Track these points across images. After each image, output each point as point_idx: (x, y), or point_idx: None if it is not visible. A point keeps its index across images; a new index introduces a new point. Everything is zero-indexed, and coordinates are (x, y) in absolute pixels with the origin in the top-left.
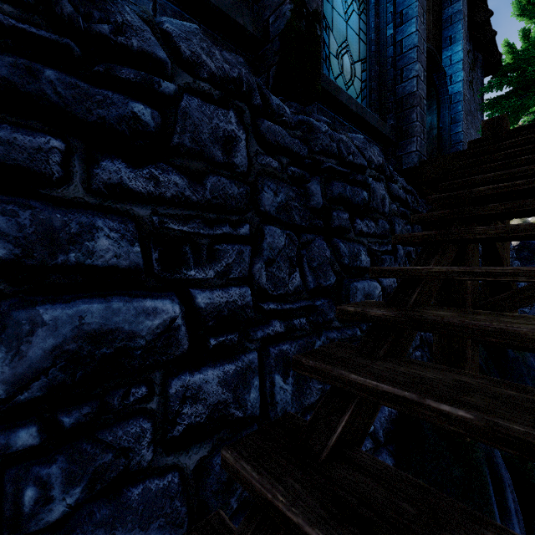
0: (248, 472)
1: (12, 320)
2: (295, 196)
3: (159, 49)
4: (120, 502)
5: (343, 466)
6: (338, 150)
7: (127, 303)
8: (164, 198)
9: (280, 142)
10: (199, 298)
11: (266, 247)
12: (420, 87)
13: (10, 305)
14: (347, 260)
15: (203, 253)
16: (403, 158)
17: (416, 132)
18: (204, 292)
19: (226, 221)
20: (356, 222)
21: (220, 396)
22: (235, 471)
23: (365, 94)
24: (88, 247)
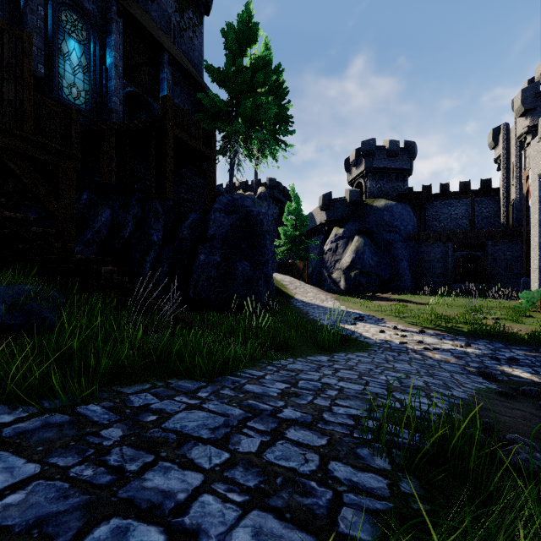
0: None
1: None
2: None
3: None
4: None
5: None
6: None
7: None
8: None
9: None
10: None
11: None
12: (117, 107)
13: None
14: None
15: None
16: None
17: None
18: None
19: None
20: None
21: None
22: None
23: (89, 104)
24: None
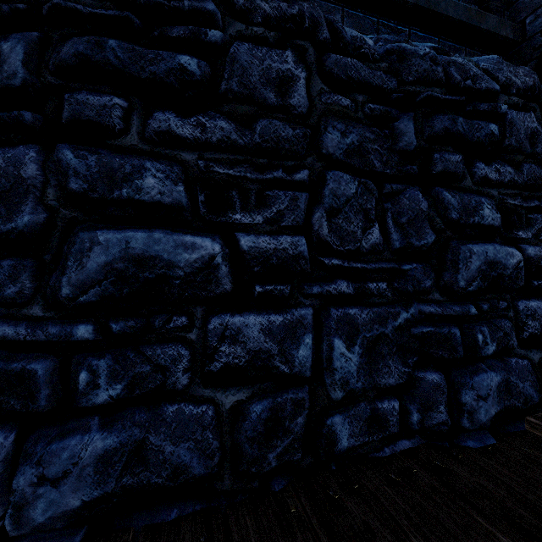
0: None
1: (461, 250)
2: None
3: (495, 84)
4: (505, 363)
5: None
6: None
7: (501, 247)
8: (502, 183)
9: None
10: (529, 250)
11: None
12: None
13: (456, 243)
14: None
15: (523, 220)
16: None
17: None
18: (530, 247)
19: (534, 197)
20: None
21: None
22: None
23: None
24: (481, 213)
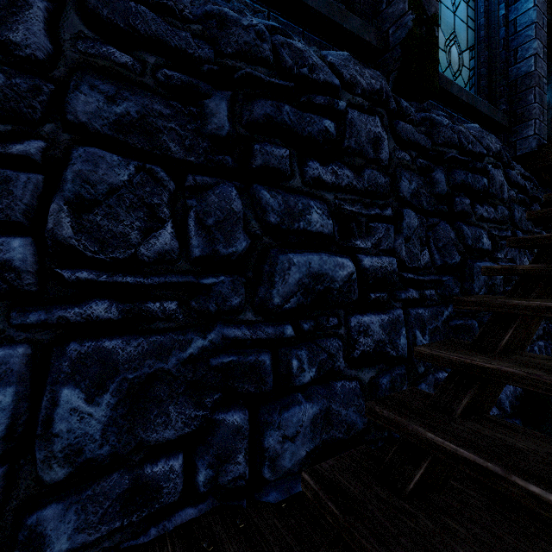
0: (445, 353)
1: (280, 260)
2: (422, 184)
3: (334, 78)
4: (330, 389)
5: (516, 355)
6: (458, 140)
7: (329, 258)
8: (340, 187)
9: (411, 138)
10: (365, 261)
11: (405, 226)
12: (539, 65)
13: (276, 252)
14: (470, 241)
15: (363, 229)
16: (517, 144)
17: (534, 114)
18: (367, 257)
19: (376, 205)
20: (476, 208)
21: (380, 336)
22: (431, 356)
23: (473, 82)
24: (308, 218)
